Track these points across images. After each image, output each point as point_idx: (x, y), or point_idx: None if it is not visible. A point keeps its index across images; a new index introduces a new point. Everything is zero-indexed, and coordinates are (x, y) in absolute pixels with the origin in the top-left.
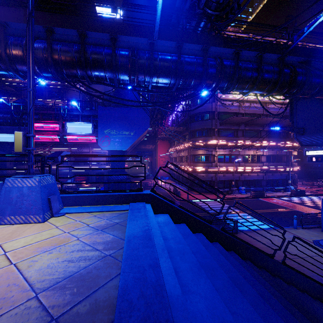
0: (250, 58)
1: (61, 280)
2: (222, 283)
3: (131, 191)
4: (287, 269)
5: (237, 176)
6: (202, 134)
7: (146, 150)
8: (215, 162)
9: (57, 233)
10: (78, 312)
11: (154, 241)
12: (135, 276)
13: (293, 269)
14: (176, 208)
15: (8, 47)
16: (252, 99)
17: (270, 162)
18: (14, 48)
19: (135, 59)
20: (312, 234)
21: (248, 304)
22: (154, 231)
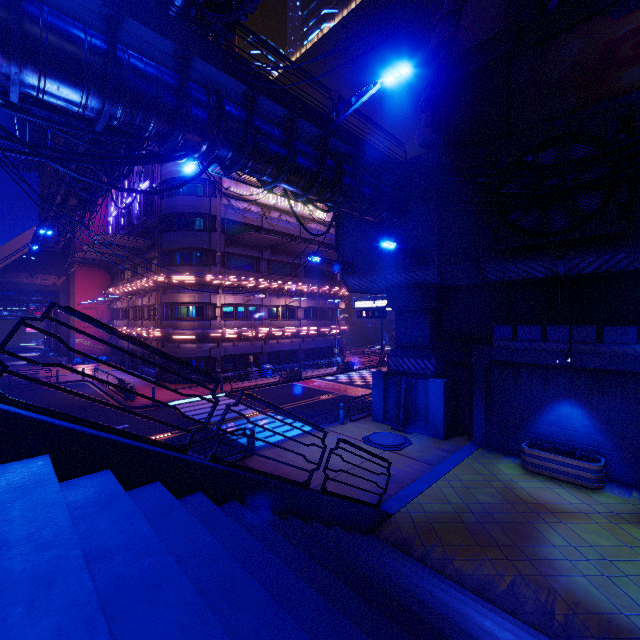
0: (275, 119)
1: None
2: (177, 618)
3: None
4: (329, 499)
5: (259, 345)
6: (190, 260)
7: (35, 287)
8: (218, 320)
9: None
10: None
11: None
12: None
13: (337, 495)
14: (82, 432)
15: None
16: (283, 206)
17: (310, 320)
18: None
19: None
20: (362, 428)
21: None
22: None
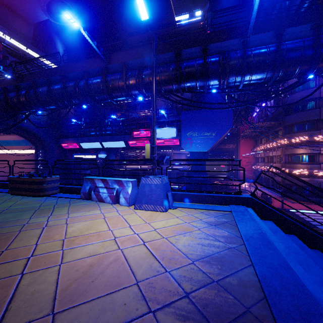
0: None
1: (204, 257)
2: None
3: (230, 193)
4: None
5: None
6: (304, 128)
7: (225, 149)
8: None
9: (180, 222)
10: (230, 282)
11: (274, 245)
12: (269, 270)
13: None
14: (283, 216)
15: (127, 79)
16: None
17: None
18: (131, 79)
19: (226, 62)
20: None
21: None
22: (268, 235)
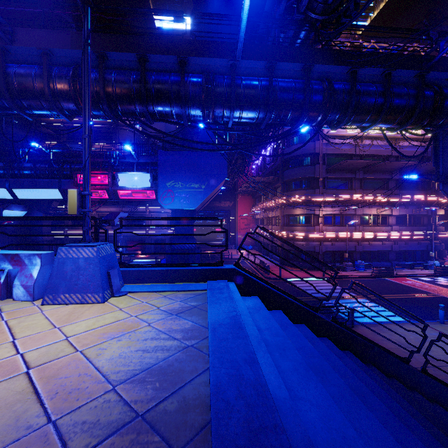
0: (373, 78)
1: (138, 373)
2: (338, 390)
3: (209, 264)
4: (430, 380)
5: (352, 245)
6: (301, 186)
7: (221, 208)
8: (320, 226)
9: (123, 316)
10: (166, 409)
11: (246, 331)
12: (228, 373)
13: (439, 380)
14: (269, 289)
15: (52, 80)
16: (375, 134)
17: (402, 226)
18: (59, 81)
19: (211, 87)
20: None
21: (374, 420)
22: (244, 318)
